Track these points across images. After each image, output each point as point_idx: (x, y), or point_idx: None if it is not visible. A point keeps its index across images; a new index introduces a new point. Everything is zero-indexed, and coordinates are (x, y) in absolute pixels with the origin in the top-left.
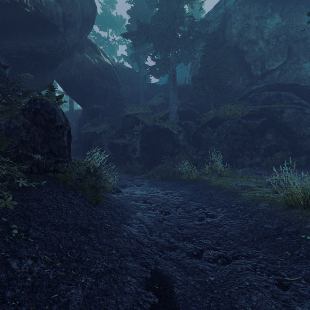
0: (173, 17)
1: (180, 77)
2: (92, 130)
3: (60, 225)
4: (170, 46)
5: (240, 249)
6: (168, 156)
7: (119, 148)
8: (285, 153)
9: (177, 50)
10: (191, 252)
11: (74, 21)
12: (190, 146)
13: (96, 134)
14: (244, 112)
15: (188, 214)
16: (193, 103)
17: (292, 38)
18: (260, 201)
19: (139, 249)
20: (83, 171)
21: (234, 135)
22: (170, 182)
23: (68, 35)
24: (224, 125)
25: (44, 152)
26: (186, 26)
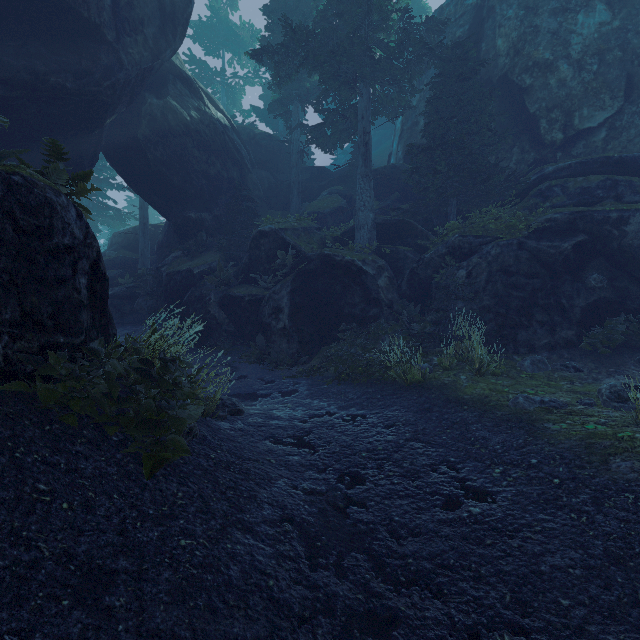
0: (365, 7)
1: (376, 154)
2: (184, 266)
3: (1, 575)
4: (357, 78)
5: (601, 636)
6: (353, 325)
7: (243, 308)
8: (634, 319)
9: (373, 86)
10: (441, 639)
11: (141, 19)
12: (404, 302)
13: (193, 275)
14: (530, 223)
15: (413, 485)
16: (410, 207)
17: (637, 57)
18: (612, 453)
19: (274, 638)
20: (128, 370)
21: (509, 277)
22: (360, 386)
23: (126, 50)
24: (485, 253)
25: (2, 320)
26: (392, 35)
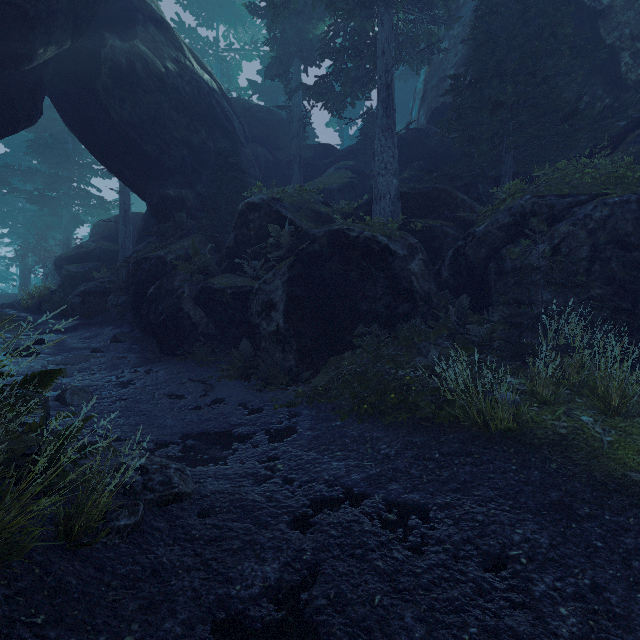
0: None
1: None
2: (155, 252)
3: None
4: None
5: None
6: (374, 327)
7: (225, 303)
8: None
9: (399, 5)
10: None
11: None
12: (446, 295)
13: (164, 263)
14: None
15: None
16: (444, 172)
17: None
18: None
19: None
20: None
21: (629, 252)
22: (395, 428)
23: None
24: (583, 216)
25: None
26: None
